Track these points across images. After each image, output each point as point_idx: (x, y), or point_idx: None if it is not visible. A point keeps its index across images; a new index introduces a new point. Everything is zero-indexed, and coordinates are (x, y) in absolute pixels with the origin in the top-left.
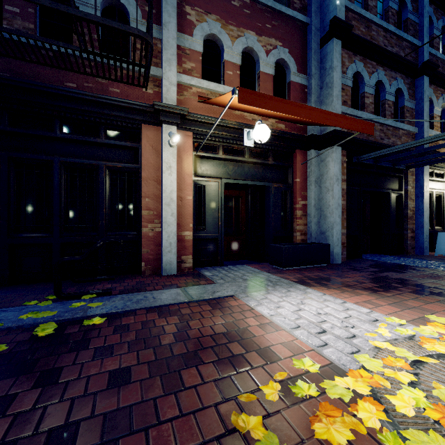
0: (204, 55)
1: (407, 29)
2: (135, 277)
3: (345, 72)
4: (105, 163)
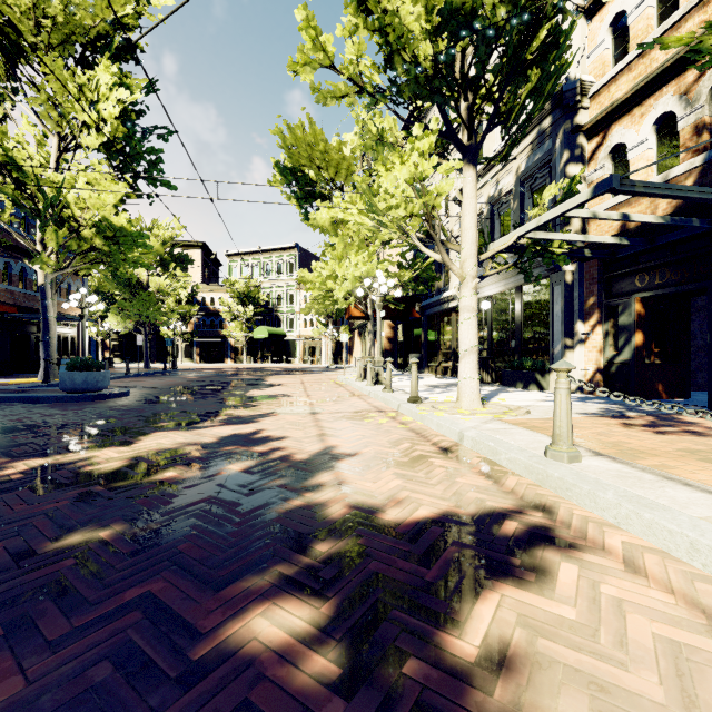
0: None
1: None
2: None
3: None
4: None
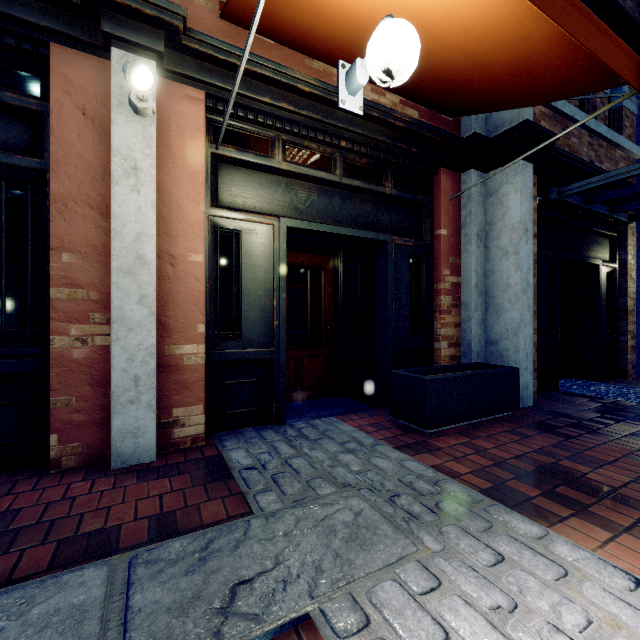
0: None
1: None
2: (19, 484)
3: None
4: None
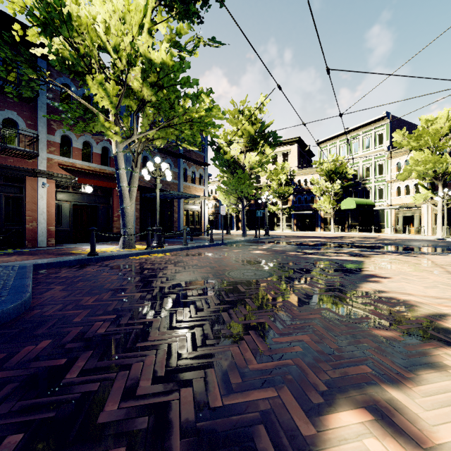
0: (61, 142)
1: None
2: (23, 247)
3: None
4: (4, 194)
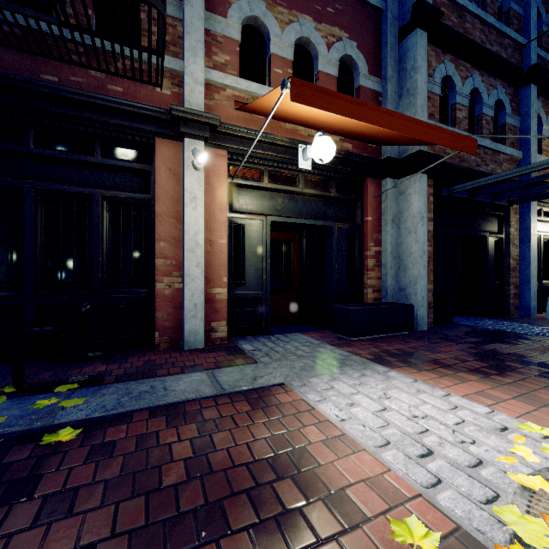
0: (243, 46)
1: (509, 23)
2: (145, 353)
3: (431, 75)
4: (101, 191)
